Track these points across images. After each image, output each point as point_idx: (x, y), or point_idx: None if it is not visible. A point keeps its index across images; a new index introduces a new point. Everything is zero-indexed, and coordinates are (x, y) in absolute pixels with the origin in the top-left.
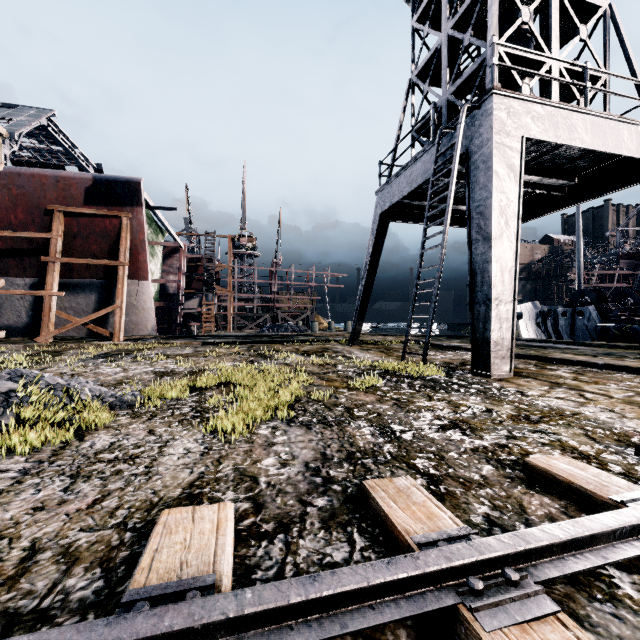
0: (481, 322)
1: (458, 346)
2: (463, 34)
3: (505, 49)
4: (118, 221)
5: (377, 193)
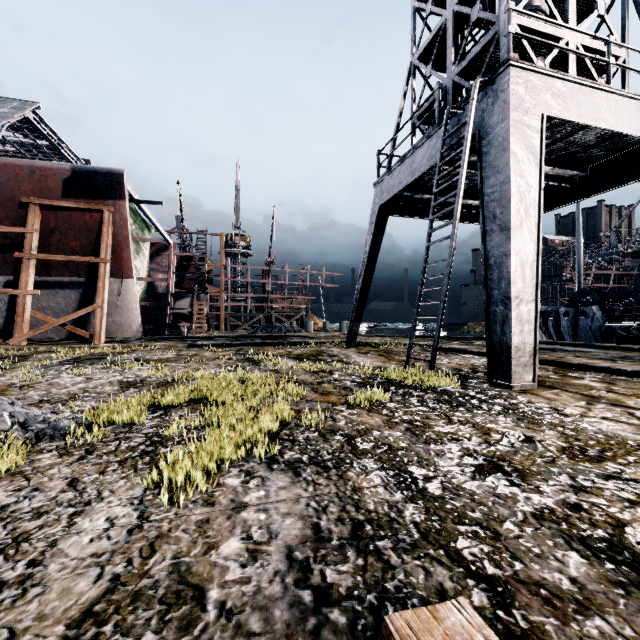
0: (499, 324)
1: (463, 349)
2: (471, 8)
3: (519, 22)
4: (99, 215)
5: (375, 185)
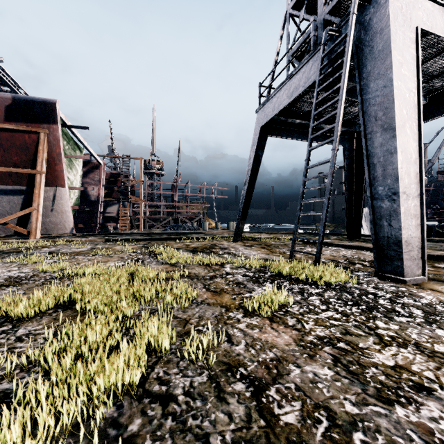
0: (385, 219)
1: (328, 242)
2: None
3: None
4: (36, 136)
5: (257, 110)
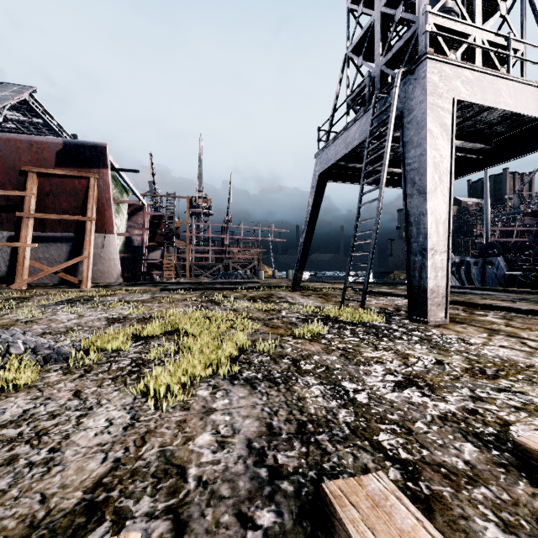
0: (417, 271)
1: (388, 292)
2: (395, 10)
3: (434, 21)
4: (86, 181)
5: (316, 156)
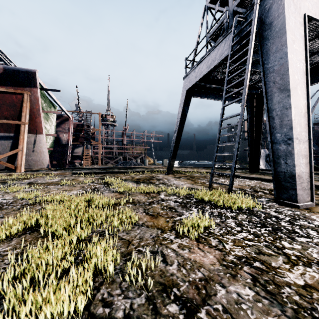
0: (282, 158)
1: (236, 175)
2: None
3: None
4: (21, 96)
5: (184, 78)
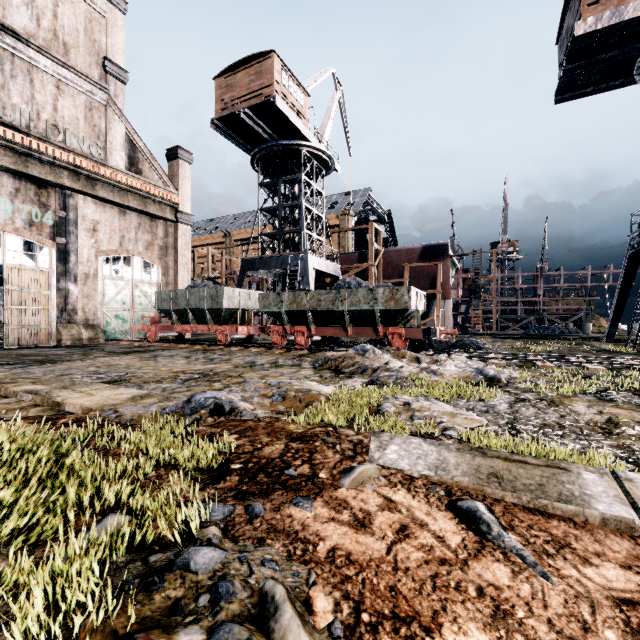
0: None
1: None
2: None
3: None
4: (435, 267)
5: (628, 237)
